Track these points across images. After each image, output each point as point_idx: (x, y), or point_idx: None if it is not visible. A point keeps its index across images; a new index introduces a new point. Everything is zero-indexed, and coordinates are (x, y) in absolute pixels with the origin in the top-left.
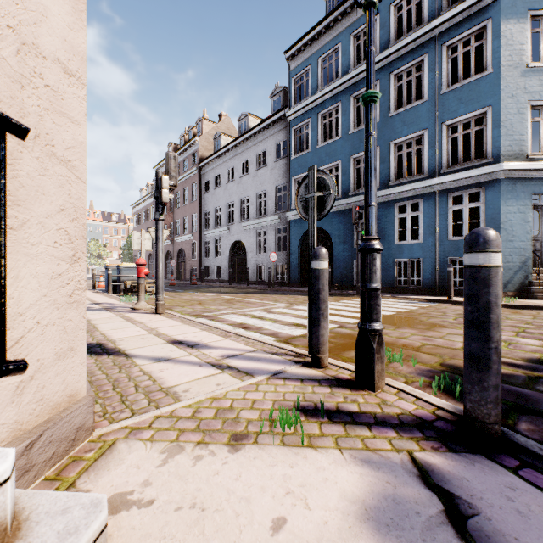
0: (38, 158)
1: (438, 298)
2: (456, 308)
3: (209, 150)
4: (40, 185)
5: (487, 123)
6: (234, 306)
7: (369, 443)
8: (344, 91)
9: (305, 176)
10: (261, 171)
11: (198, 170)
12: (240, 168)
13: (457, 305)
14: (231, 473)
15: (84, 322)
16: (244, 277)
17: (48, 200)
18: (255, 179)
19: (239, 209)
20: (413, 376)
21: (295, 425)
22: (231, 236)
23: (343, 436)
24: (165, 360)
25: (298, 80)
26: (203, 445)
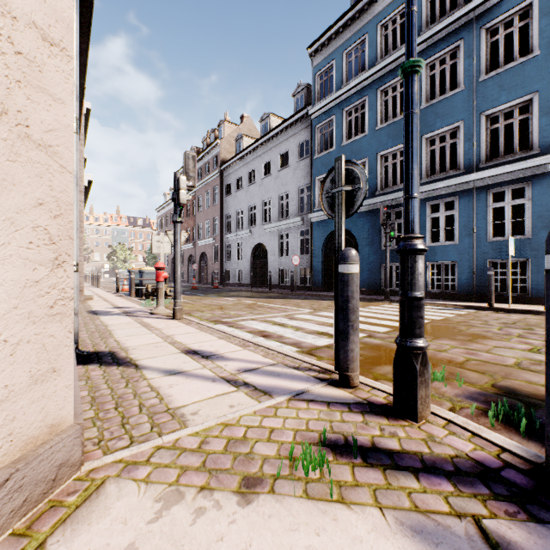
0: (6, 139)
1: (476, 304)
2: (498, 316)
3: (230, 153)
4: (8, 173)
5: (533, 111)
6: (255, 312)
7: (418, 500)
8: (370, 84)
9: (331, 169)
10: (283, 172)
11: (220, 173)
12: (262, 169)
13: (499, 312)
14: (238, 538)
15: (70, 338)
16: (266, 281)
17: (21, 192)
18: (277, 180)
19: (261, 211)
20: (461, 400)
21: (321, 468)
22: (252, 239)
23: (383, 487)
24: (177, 373)
25: (321, 76)
26: (207, 491)
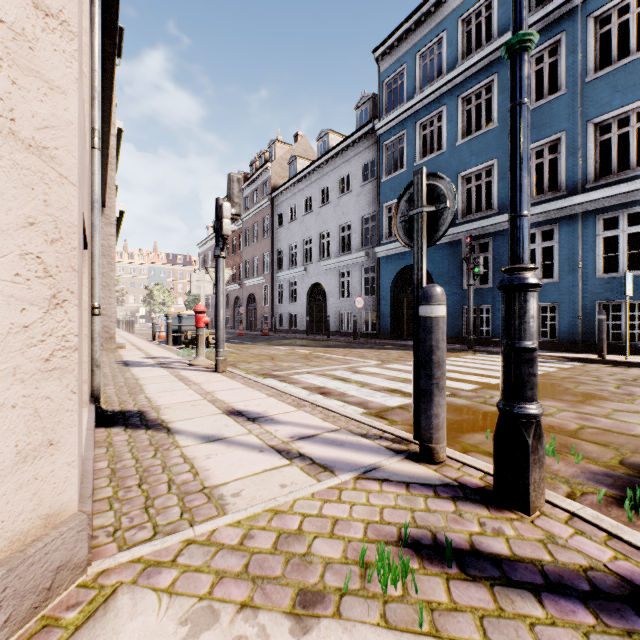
0: None
1: (583, 356)
2: (613, 370)
3: (282, 177)
4: None
5: None
6: (311, 363)
7: (546, 637)
8: (449, 91)
9: (408, 185)
10: (344, 199)
11: (271, 201)
12: (319, 196)
13: (613, 365)
14: None
15: (74, 400)
16: (324, 327)
17: (2, 206)
18: (337, 209)
19: (318, 245)
20: (581, 482)
21: (404, 581)
22: (308, 278)
23: (492, 614)
24: (216, 439)
25: (390, 84)
26: (249, 611)
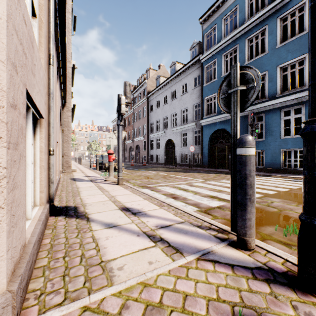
0: None
1: None
2: None
3: (153, 87)
4: None
5: None
6: (167, 180)
7: None
8: (240, 36)
9: (227, 75)
10: (184, 96)
11: (147, 99)
12: (171, 95)
13: None
14: None
15: (2, 213)
16: (173, 161)
17: None
18: (180, 101)
19: (170, 120)
20: None
21: None
22: (165, 136)
23: None
24: (113, 226)
25: (208, 35)
26: None
